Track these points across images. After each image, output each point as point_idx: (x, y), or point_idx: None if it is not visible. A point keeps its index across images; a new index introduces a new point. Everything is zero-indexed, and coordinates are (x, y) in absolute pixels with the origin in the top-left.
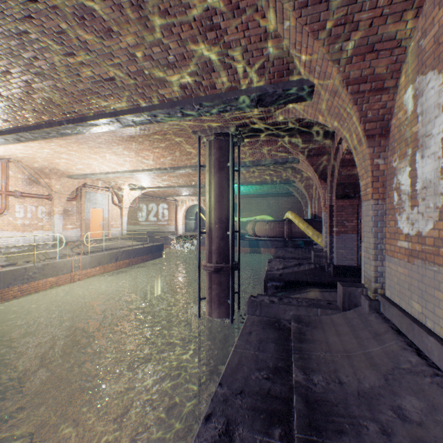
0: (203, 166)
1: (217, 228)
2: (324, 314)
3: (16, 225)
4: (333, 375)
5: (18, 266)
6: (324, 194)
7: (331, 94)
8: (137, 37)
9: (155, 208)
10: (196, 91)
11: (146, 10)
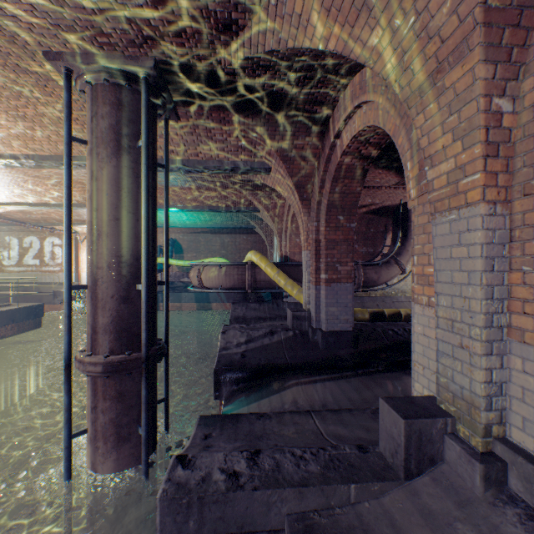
0: (79, 140)
1: (112, 276)
2: (366, 496)
3: None
4: None
5: None
6: (307, 222)
7: None
8: None
9: (37, 243)
10: None
11: None
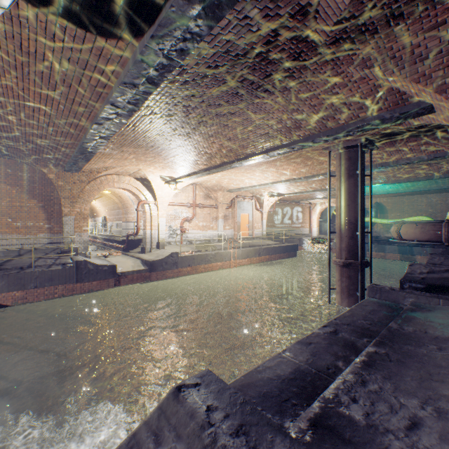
0: (332, 176)
1: (345, 228)
2: (447, 305)
3: (199, 226)
4: (422, 329)
5: (202, 252)
6: None
7: (448, 110)
8: (283, 112)
9: (289, 211)
10: (323, 128)
11: (289, 100)
